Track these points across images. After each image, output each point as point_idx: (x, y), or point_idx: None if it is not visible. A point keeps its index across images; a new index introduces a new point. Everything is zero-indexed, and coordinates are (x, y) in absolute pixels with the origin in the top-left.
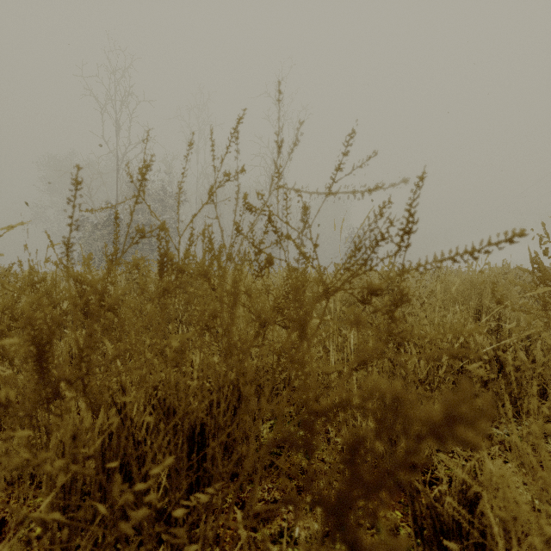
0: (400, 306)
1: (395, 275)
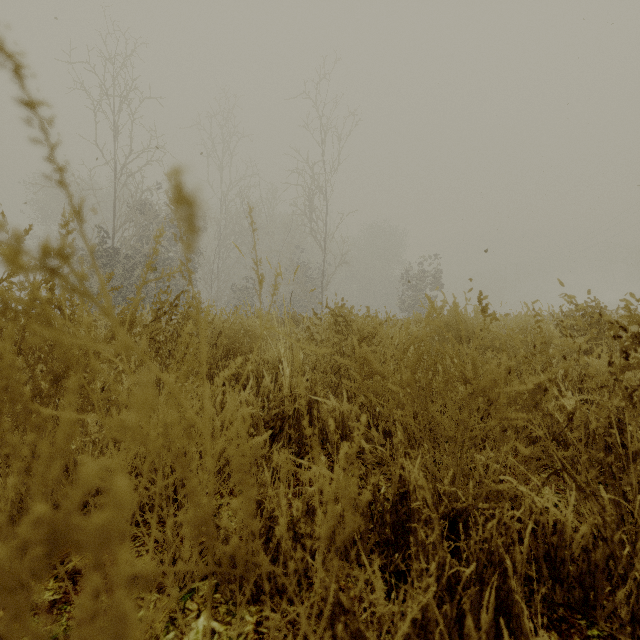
0: None
1: None
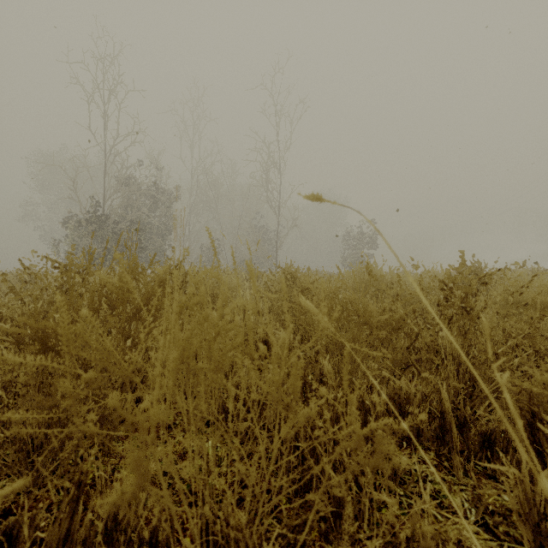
0: (481, 336)
1: (475, 283)
